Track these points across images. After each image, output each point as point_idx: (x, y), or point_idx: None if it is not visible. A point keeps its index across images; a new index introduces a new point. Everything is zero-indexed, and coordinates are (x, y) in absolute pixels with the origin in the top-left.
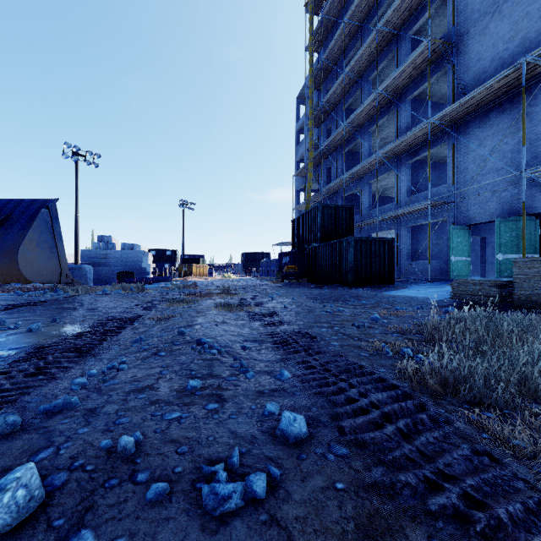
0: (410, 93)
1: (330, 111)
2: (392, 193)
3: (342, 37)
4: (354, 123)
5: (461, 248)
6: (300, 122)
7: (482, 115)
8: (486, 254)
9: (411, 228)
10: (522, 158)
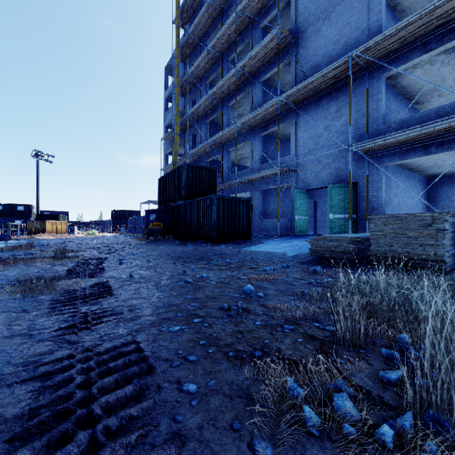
0: (262, 75)
1: (195, 81)
2: (246, 162)
3: (206, 17)
4: (216, 96)
5: (302, 208)
6: (168, 90)
7: (316, 100)
8: (317, 214)
9: (262, 191)
10: (350, 135)
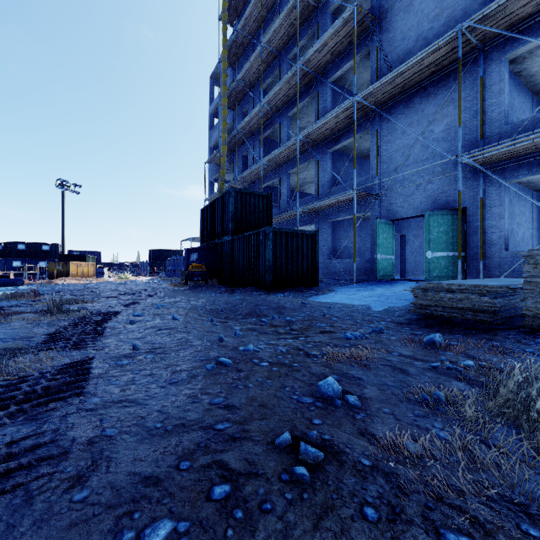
0: (331, 74)
1: (245, 87)
2: (310, 189)
3: (259, 6)
4: (272, 104)
5: (386, 244)
6: (214, 103)
7: (406, 100)
8: (405, 253)
9: (331, 224)
10: (458, 140)
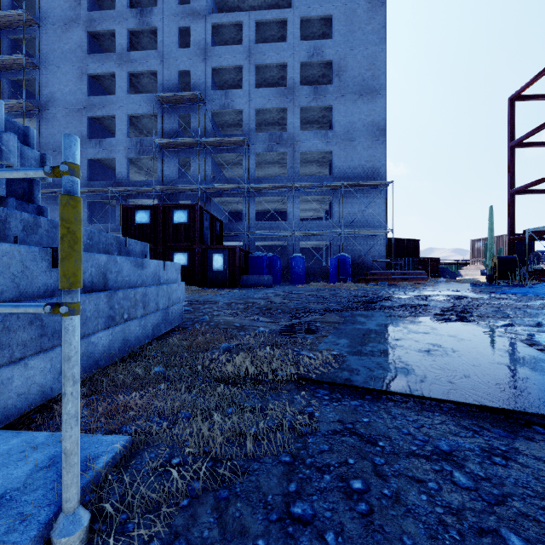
0: None
1: None
2: None
3: None
4: None
5: None
6: None
7: (54, 197)
8: None
9: None
10: None
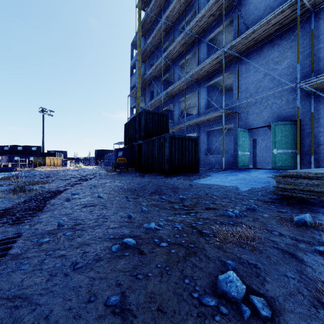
0: (207, 36)
1: (152, 48)
2: (192, 111)
3: None
4: (169, 57)
5: (244, 145)
6: (133, 60)
7: (258, 49)
8: (256, 151)
9: (207, 132)
10: (298, 72)
